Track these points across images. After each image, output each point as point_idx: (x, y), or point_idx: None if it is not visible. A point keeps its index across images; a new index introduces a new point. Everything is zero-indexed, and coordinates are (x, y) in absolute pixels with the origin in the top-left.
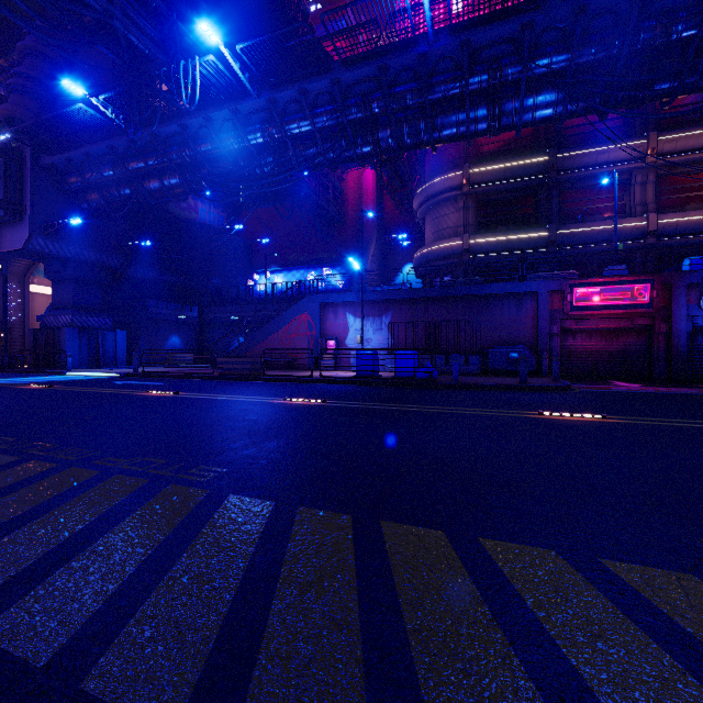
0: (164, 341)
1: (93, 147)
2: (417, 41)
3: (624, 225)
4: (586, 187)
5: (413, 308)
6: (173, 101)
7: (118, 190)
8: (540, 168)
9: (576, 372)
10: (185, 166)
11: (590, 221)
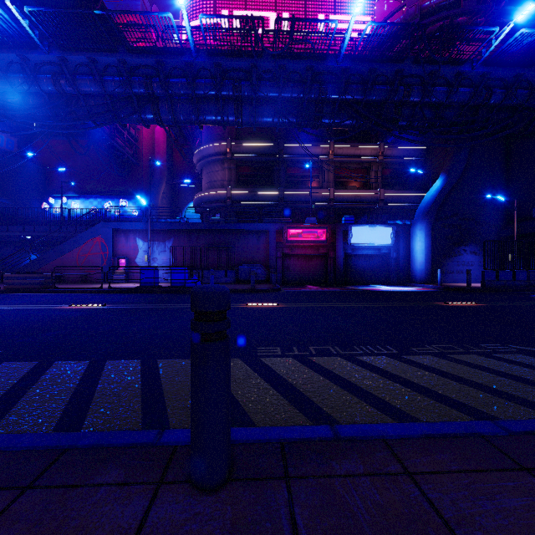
0: None
1: None
2: (185, 52)
3: (318, 193)
4: (300, 167)
5: (189, 236)
6: None
7: None
8: (275, 150)
9: (291, 281)
10: None
11: (302, 188)
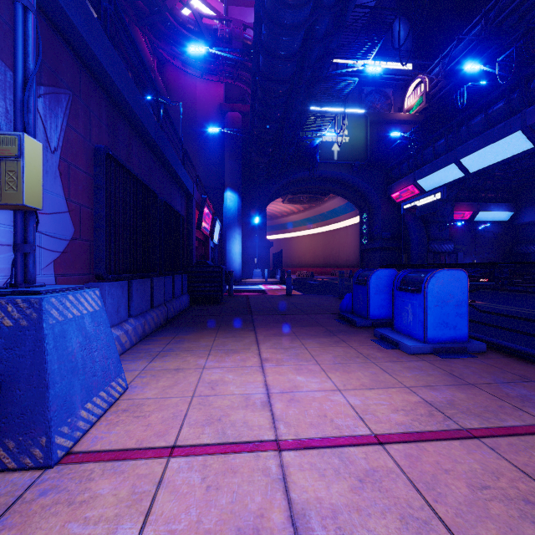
0: None
1: None
2: None
3: None
4: None
5: (114, 132)
6: None
7: None
8: None
9: None
10: None
11: None
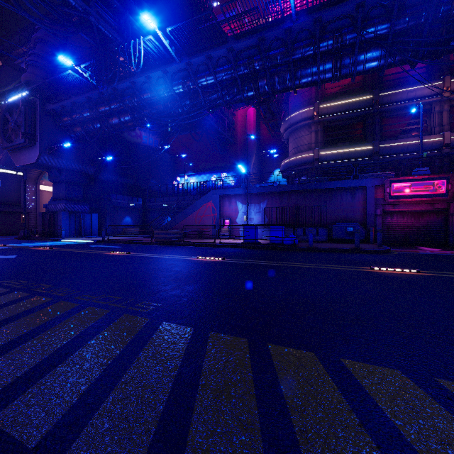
0: (121, 220)
1: (78, 98)
2: (285, 20)
3: (426, 140)
4: (399, 115)
5: (281, 197)
6: (126, 67)
7: (92, 125)
8: (367, 103)
9: (393, 241)
10: (134, 108)
11: (402, 138)
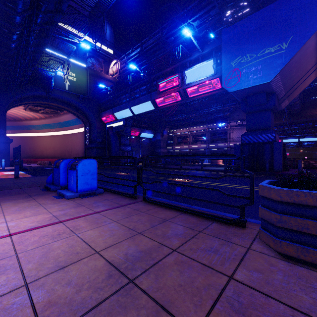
0: None
1: None
2: None
3: None
4: None
5: None
6: None
7: None
8: None
9: None
10: None
11: None
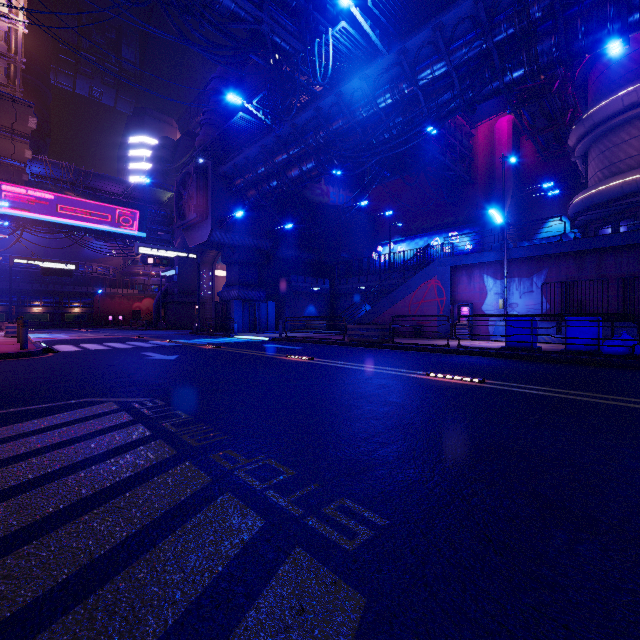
0: (302, 310)
1: (250, 150)
2: None
3: None
4: None
5: (580, 263)
6: (308, 86)
7: (268, 183)
8: None
9: None
10: (319, 149)
11: None
